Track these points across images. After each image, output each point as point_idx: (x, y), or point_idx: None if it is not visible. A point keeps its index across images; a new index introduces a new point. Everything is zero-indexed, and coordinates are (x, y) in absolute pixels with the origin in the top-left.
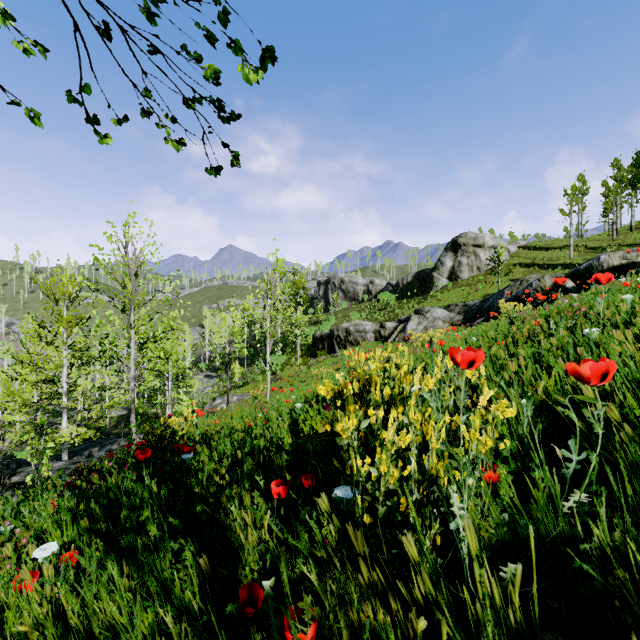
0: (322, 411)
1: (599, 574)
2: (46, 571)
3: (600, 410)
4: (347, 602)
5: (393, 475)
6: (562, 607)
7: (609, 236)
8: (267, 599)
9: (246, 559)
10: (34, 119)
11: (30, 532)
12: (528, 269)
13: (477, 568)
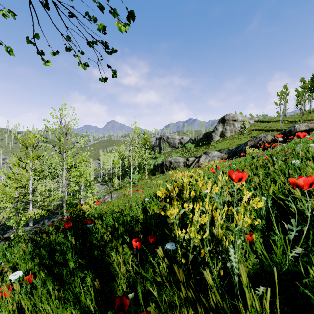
0: (158, 202)
1: (311, 294)
2: (15, 287)
3: (309, 204)
4: (173, 308)
5: (197, 238)
6: (289, 310)
7: (299, 115)
8: (130, 304)
9: (119, 282)
10: (9, 52)
11: (9, 265)
12: (259, 132)
13: (246, 292)
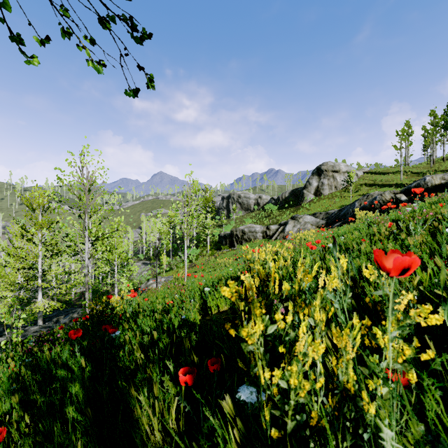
0: None
1: None
2: None
3: None
4: None
5: (304, 388)
6: None
7: (428, 164)
8: None
9: None
10: None
11: None
12: (371, 188)
13: None
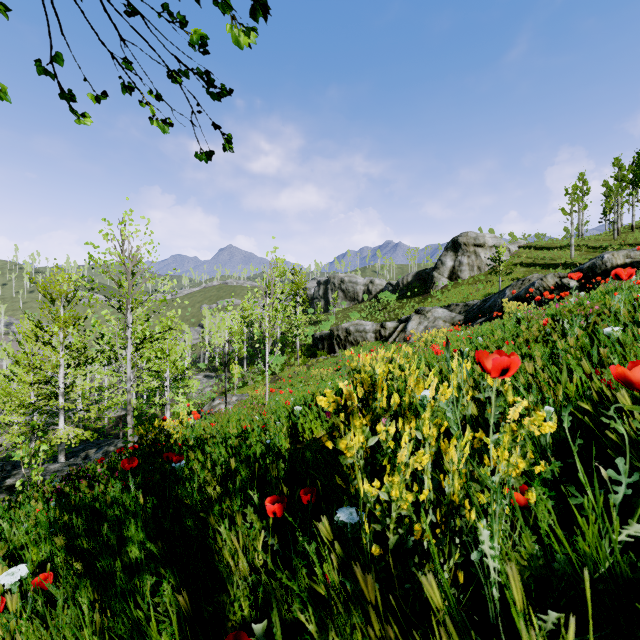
0: (322, 414)
1: None
2: (10, 602)
3: None
4: None
5: (407, 500)
6: None
7: (610, 236)
8: None
9: (235, 594)
10: None
11: (3, 550)
12: (529, 269)
13: (523, 634)
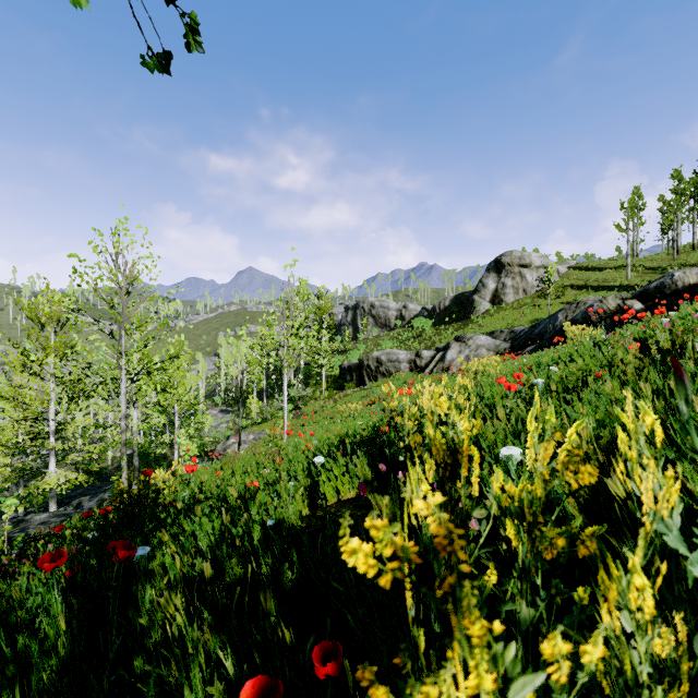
0: (351, 468)
1: None
2: None
3: None
4: None
5: None
6: None
7: (669, 255)
8: None
9: None
10: None
11: None
12: (580, 291)
13: None
